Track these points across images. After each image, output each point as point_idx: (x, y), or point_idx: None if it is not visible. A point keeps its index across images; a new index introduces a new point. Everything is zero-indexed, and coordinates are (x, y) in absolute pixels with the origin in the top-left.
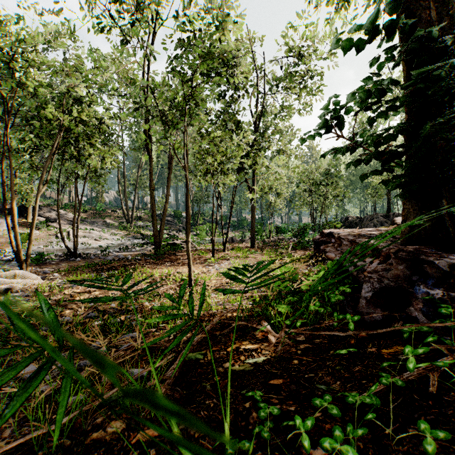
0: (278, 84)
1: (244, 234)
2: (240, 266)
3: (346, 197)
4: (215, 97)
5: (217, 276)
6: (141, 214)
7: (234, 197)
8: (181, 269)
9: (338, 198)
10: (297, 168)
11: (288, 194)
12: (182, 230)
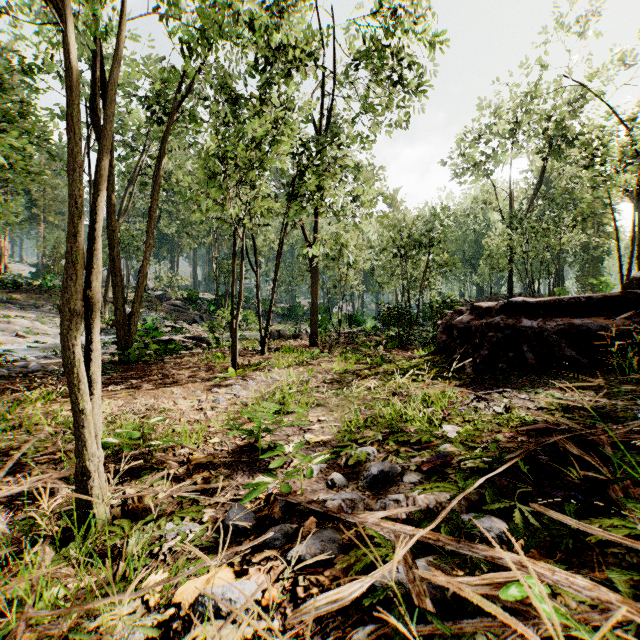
0: (357, 65)
1: (299, 326)
2: (291, 386)
3: (457, 268)
4: (246, 72)
5: (228, 421)
6: (127, 294)
7: (280, 252)
8: (148, 397)
9: (446, 268)
10: (384, 218)
11: (367, 263)
12: (198, 321)
